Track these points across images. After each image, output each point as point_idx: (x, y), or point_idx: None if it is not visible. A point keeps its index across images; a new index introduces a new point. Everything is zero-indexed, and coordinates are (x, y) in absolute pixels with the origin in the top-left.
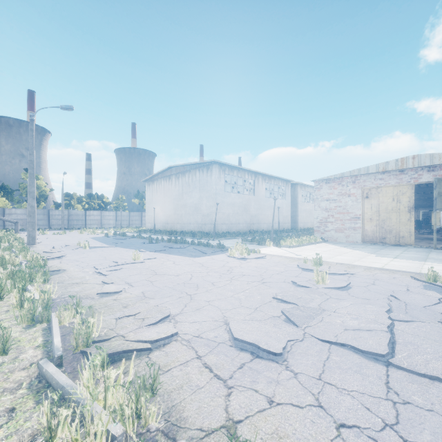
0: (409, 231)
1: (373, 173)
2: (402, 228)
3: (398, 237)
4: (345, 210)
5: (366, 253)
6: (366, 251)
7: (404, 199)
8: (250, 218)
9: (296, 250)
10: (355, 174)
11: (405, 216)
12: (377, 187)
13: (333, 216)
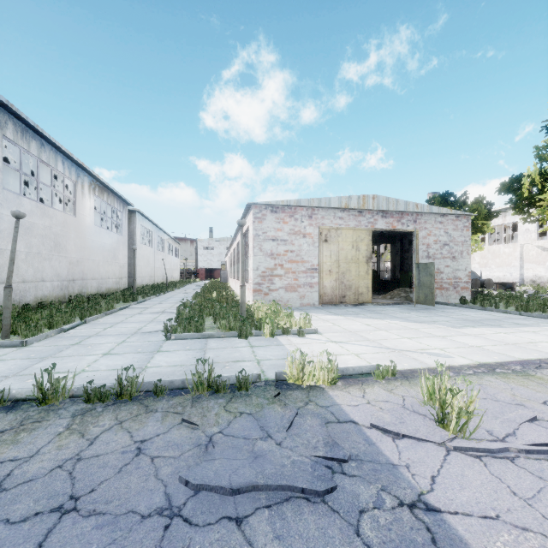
0: (367, 285)
1: (334, 208)
2: (361, 282)
3: (358, 294)
4: (300, 258)
5: (423, 324)
6: (400, 320)
7: (363, 247)
8: (67, 267)
9: (354, 337)
10: (315, 205)
11: (363, 268)
12: (337, 228)
13: (282, 266)
